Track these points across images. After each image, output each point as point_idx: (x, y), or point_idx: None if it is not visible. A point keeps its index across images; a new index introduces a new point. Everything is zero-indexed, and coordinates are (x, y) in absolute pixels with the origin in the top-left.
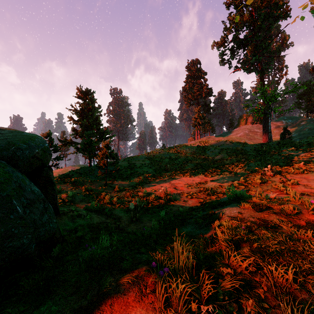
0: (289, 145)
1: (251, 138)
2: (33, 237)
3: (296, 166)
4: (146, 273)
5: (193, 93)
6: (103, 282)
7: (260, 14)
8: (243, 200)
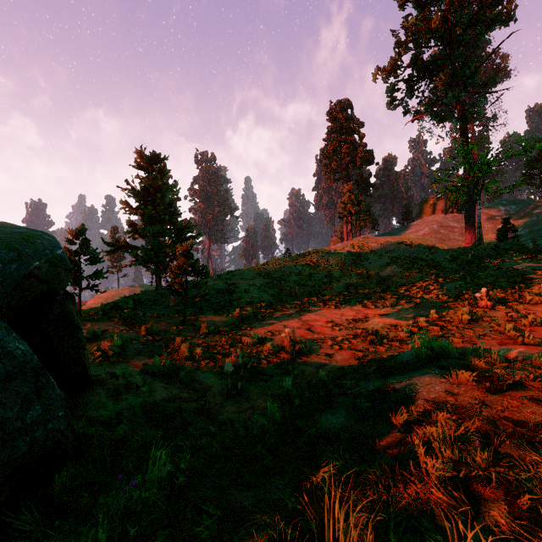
0: (516, 251)
1: (443, 237)
2: None
3: (534, 289)
4: None
5: (340, 159)
6: None
7: (461, 17)
8: (453, 365)
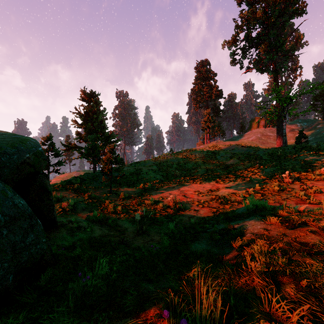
0: (306, 150)
1: (264, 142)
2: (10, 265)
3: (317, 172)
4: (155, 319)
5: (202, 95)
6: None
7: (274, 11)
8: (268, 214)
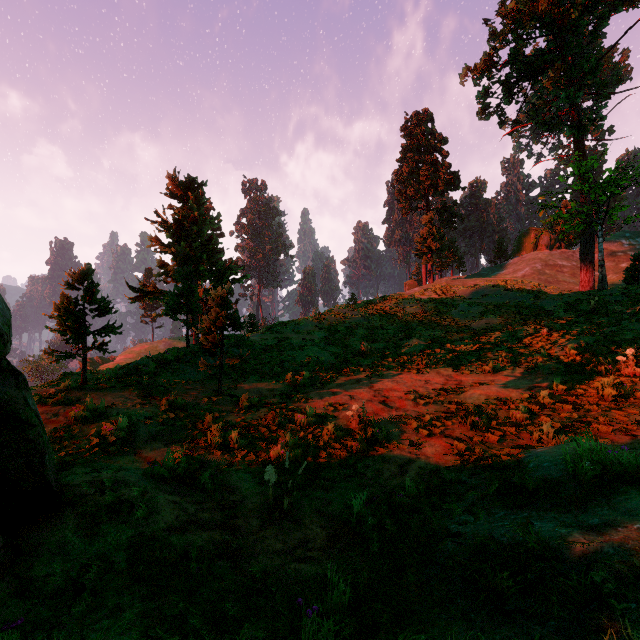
0: None
1: (550, 279)
2: None
3: None
4: None
5: (417, 184)
6: None
7: None
8: None
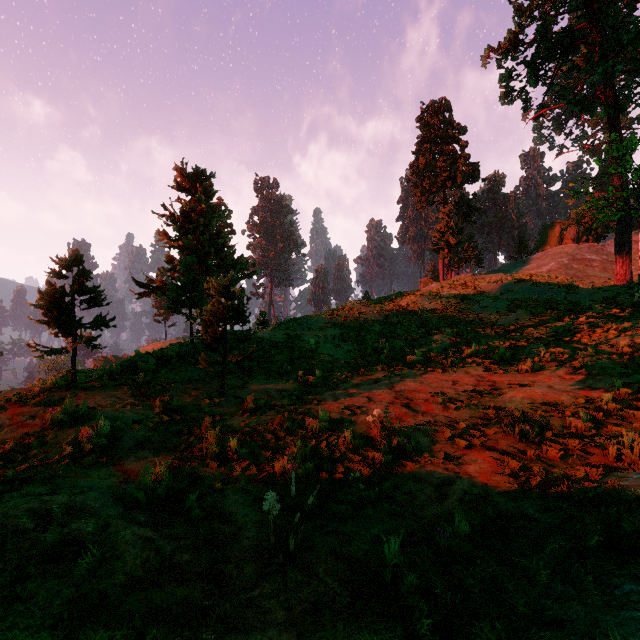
0: None
1: (578, 274)
2: None
3: None
4: None
5: (434, 176)
6: None
7: None
8: None
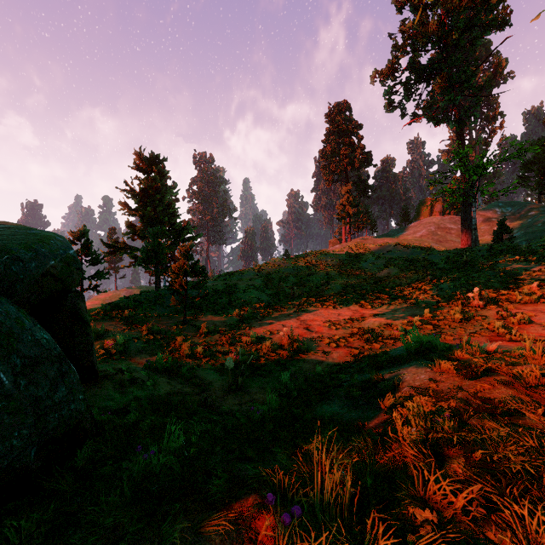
0: (509, 253)
1: (440, 239)
2: (32, 433)
3: (524, 289)
4: (255, 511)
5: (338, 161)
6: (168, 533)
7: (457, 22)
8: (438, 356)
